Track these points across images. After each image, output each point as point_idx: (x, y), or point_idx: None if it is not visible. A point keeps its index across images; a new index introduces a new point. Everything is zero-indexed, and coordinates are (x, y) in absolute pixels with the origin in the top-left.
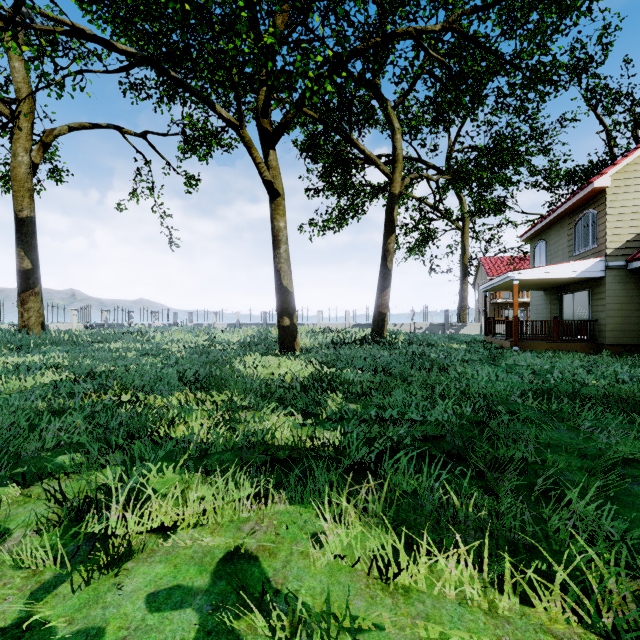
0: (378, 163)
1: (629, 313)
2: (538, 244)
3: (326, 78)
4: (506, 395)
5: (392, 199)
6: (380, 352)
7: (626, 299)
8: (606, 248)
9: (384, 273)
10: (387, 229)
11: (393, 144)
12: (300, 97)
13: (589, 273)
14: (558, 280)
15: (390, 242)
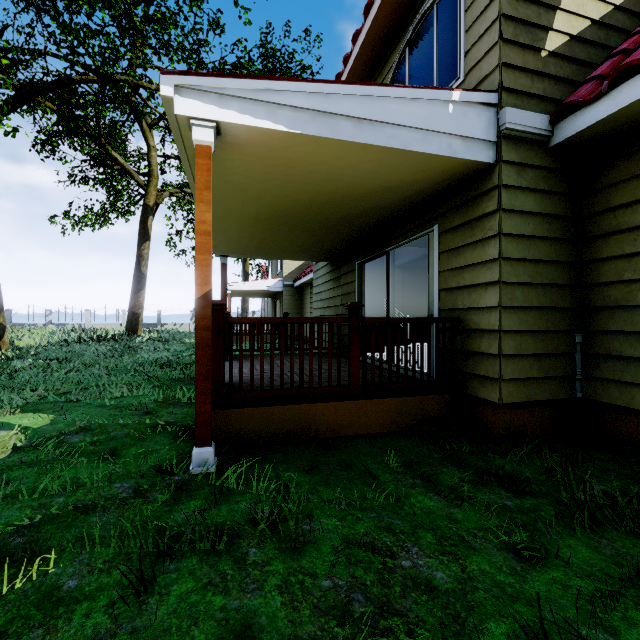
0: (132, 173)
1: (295, 315)
2: (270, 263)
3: (39, 93)
4: (132, 366)
5: (146, 209)
6: (101, 347)
7: (294, 306)
8: (283, 272)
9: (138, 276)
10: (141, 236)
11: (148, 159)
12: (7, 102)
13: (274, 288)
14: (261, 291)
15: (144, 248)
